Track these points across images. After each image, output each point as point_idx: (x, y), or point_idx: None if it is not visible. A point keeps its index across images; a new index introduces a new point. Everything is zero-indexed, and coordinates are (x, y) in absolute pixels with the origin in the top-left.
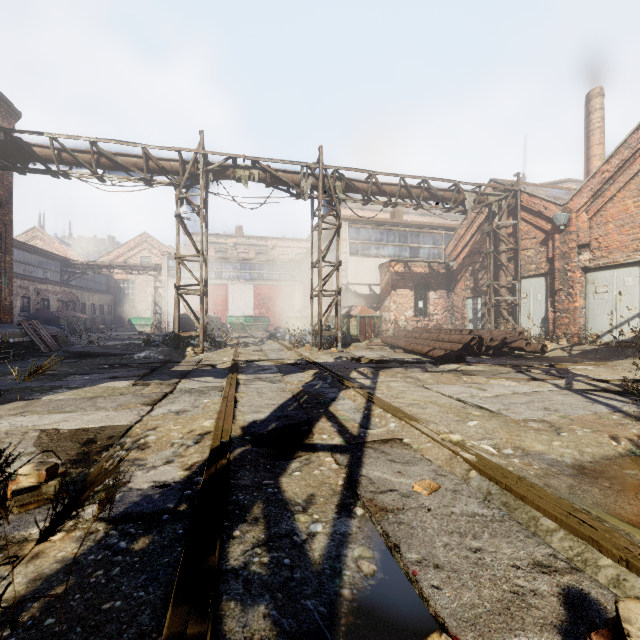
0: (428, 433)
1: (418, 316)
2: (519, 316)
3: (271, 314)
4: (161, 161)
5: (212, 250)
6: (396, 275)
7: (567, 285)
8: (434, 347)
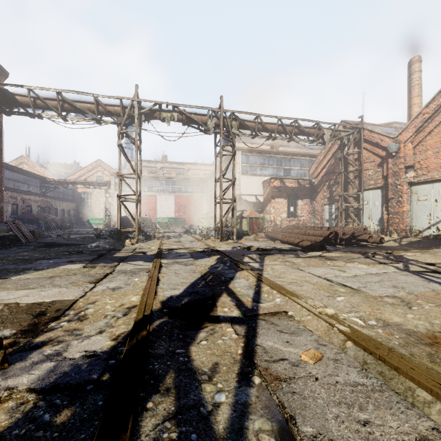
0: (307, 307)
1: (290, 217)
2: (362, 217)
3: (187, 216)
4: (107, 106)
5: (146, 171)
6: (274, 188)
7: (397, 195)
8: (302, 239)
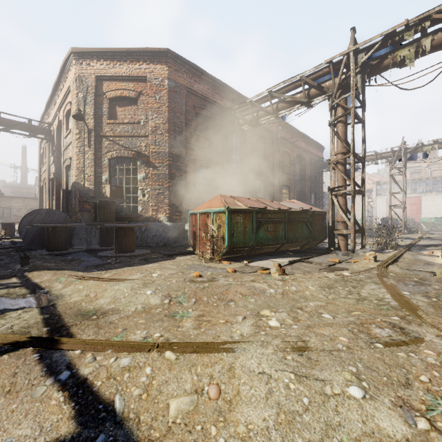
0: None
1: None
2: None
3: None
4: (382, 154)
5: (407, 173)
6: None
7: None
8: None
